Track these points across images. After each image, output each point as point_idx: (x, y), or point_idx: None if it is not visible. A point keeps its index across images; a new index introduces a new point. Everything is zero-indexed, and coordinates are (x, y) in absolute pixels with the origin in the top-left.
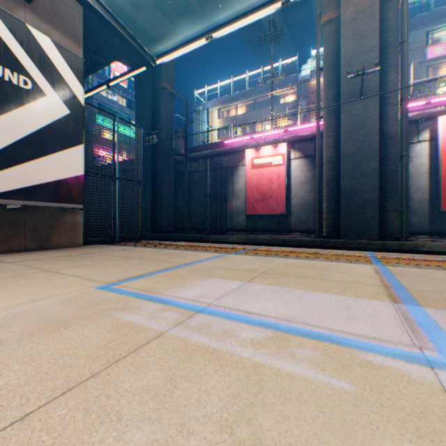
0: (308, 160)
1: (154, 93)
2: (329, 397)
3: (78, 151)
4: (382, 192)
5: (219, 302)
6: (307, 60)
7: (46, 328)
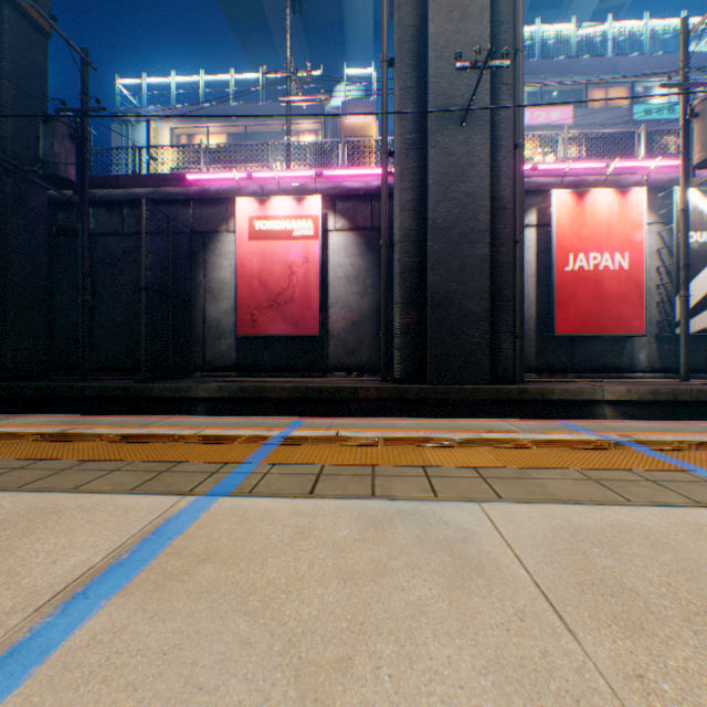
0: (360, 236)
1: None
2: None
3: None
4: (492, 300)
5: None
6: (332, 93)
7: None
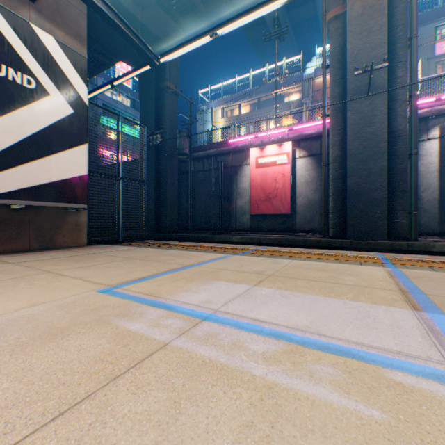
0: (313, 159)
1: (158, 93)
2: (358, 429)
3: (82, 151)
4: (391, 191)
5: (225, 308)
6: (312, 58)
7: (42, 337)
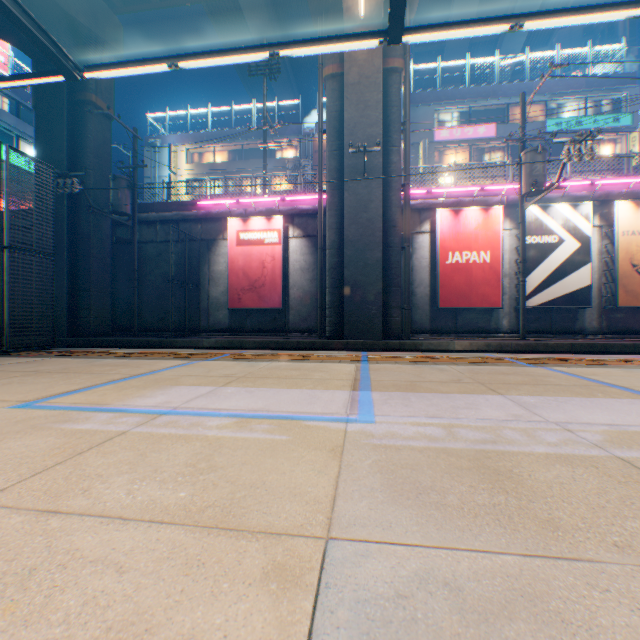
0: (310, 241)
1: (74, 108)
2: (269, 444)
3: None
4: (387, 286)
5: (187, 405)
6: (315, 105)
7: None
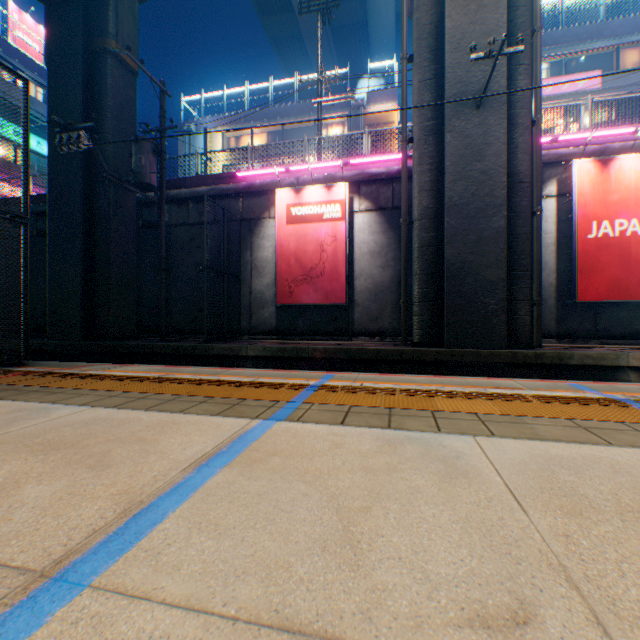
0: (382, 215)
1: (90, 58)
2: None
3: None
4: (508, 270)
5: None
6: (357, 86)
7: None
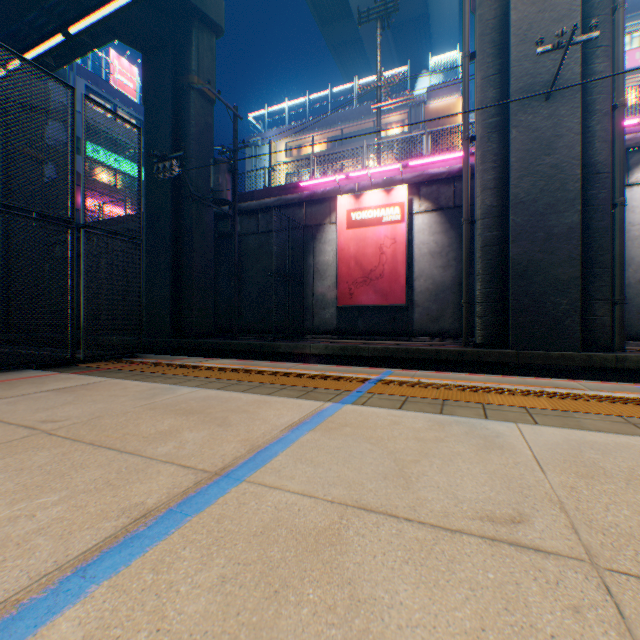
0: (442, 215)
1: (177, 94)
2: None
3: None
4: (583, 267)
5: None
6: (417, 80)
7: None
